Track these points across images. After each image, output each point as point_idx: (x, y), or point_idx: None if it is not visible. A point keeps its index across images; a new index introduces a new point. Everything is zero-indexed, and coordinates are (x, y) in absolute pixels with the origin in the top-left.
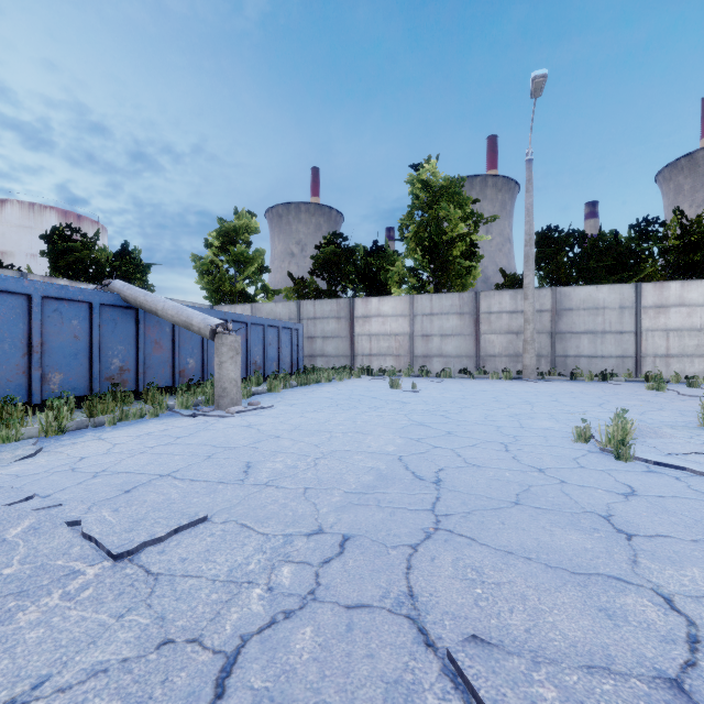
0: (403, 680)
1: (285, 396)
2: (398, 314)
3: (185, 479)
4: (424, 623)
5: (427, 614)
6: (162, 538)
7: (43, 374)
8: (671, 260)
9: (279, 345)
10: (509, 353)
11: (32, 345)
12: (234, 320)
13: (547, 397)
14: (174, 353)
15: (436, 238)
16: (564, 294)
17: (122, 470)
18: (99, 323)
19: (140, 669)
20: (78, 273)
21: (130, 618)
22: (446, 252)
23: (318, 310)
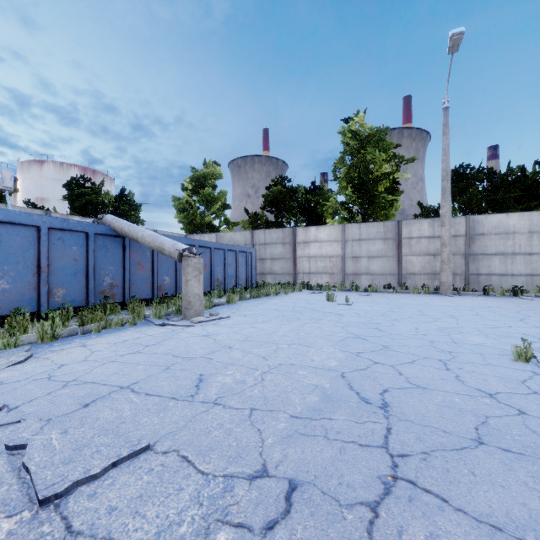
0: None
1: (240, 307)
2: (332, 239)
3: (141, 392)
4: None
5: None
6: (96, 475)
7: (49, 289)
8: None
9: (237, 266)
10: (427, 272)
11: (40, 267)
12: (201, 246)
13: (468, 311)
14: (153, 272)
15: (364, 177)
16: (477, 221)
17: (90, 380)
18: (94, 249)
19: None
20: (89, 211)
21: None
22: (372, 188)
23: (267, 237)
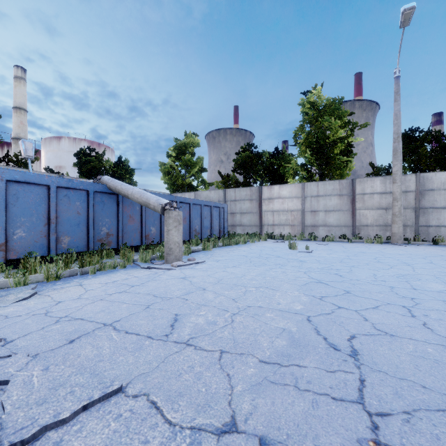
0: None
1: (214, 254)
2: (293, 196)
3: (121, 330)
4: None
5: None
6: (66, 419)
7: (57, 237)
8: None
9: (211, 218)
10: (379, 224)
11: (50, 218)
12: (181, 202)
13: (421, 259)
14: (142, 224)
15: (321, 141)
16: (427, 178)
17: (79, 316)
18: (93, 204)
19: None
20: (93, 175)
21: None
22: (328, 151)
23: (237, 195)
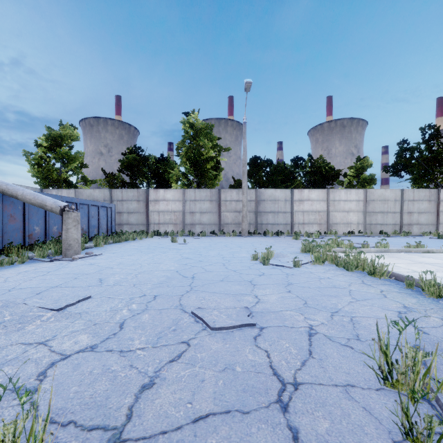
0: (178, 318)
1: (107, 249)
2: (176, 199)
3: (68, 287)
4: (184, 309)
5: (186, 307)
6: (74, 303)
7: None
8: (308, 177)
9: (99, 218)
10: (236, 222)
11: None
12: (68, 201)
13: (249, 244)
14: (24, 223)
15: (197, 157)
16: (261, 192)
17: (25, 287)
18: None
19: (90, 329)
20: None
21: (77, 322)
22: (203, 165)
23: (124, 195)
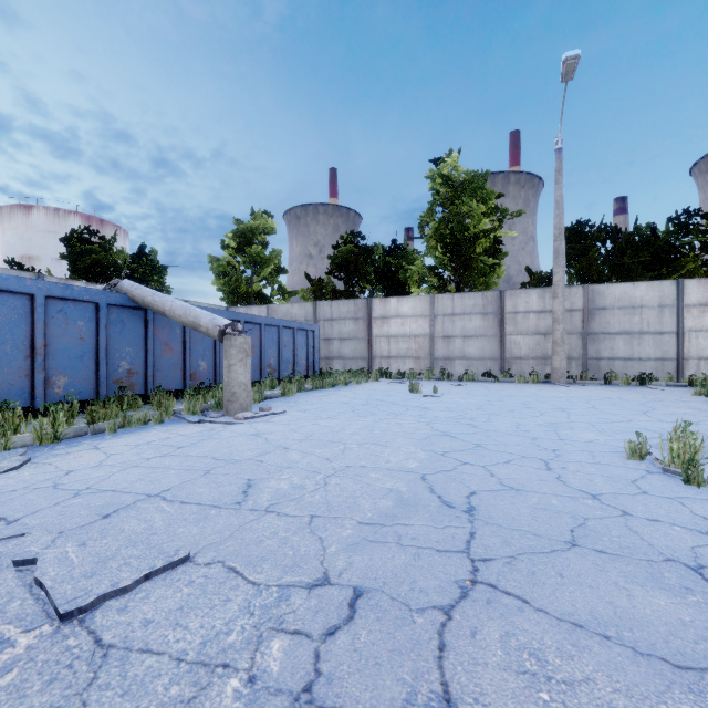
0: None
1: (299, 400)
2: (418, 314)
3: (175, 500)
4: None
5: None
6: (127, 588)
7: (47, 377)
8: None
9: (295, 347)
10: (537, 355)
11: (35, 347)
12: (248, 321)
13: (582, 403)
14: (185, 355)
15: (458, 234)
16: (597, 292)
17: (108, 487)
18: (106, 325)
19: None
20: (96, 275)
21: None
22: (468, 249)
23: (335, 311)
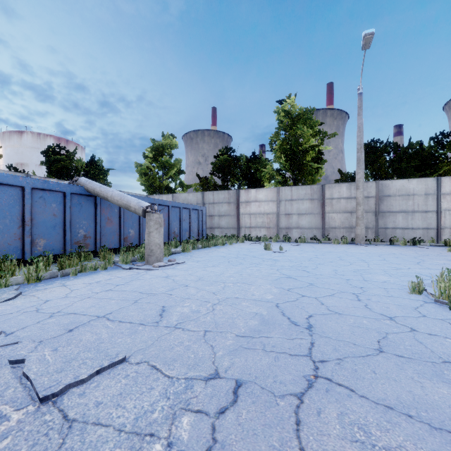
0: None
1: (193, 255)
2: (269, 200)
3: (115, 320)
4: None
5: None
6: (84, 380)
7: (32, 240)
8: None
9: (190, 221)
10: (346, 226)
11: (25, 221)
12: (160, 204)
13: (377, 257)
14: (120, 226)
15: (294, 148)
16: (385, 185)
17: (71, 311)
18: (70, 206)
19: None
20: (64, 175)
21: None
22: (301, 158)
23: (216, 198)
